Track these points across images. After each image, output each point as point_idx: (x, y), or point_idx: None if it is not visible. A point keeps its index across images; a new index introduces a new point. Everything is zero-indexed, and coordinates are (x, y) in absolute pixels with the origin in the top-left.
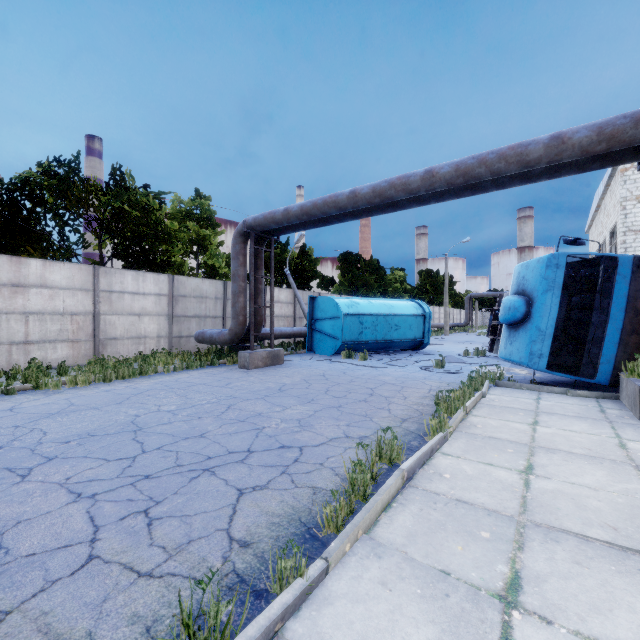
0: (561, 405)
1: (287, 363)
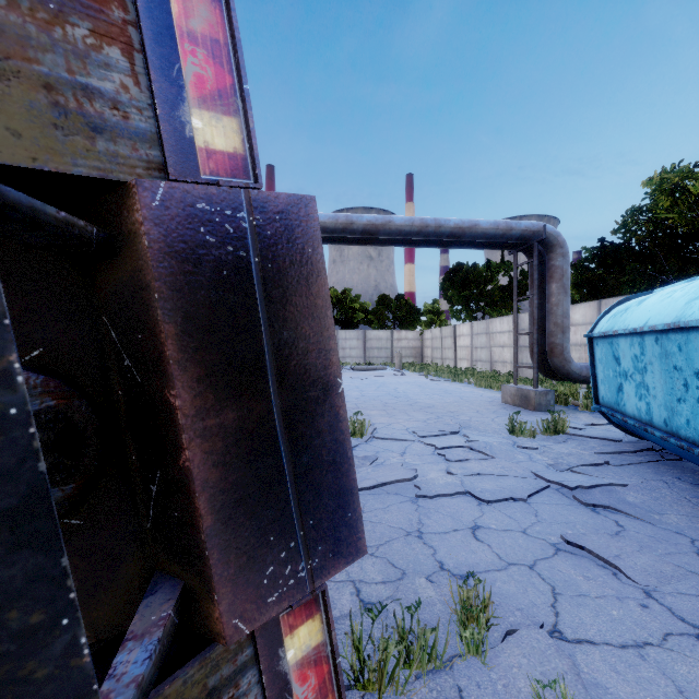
0: None
1: (541, 413)
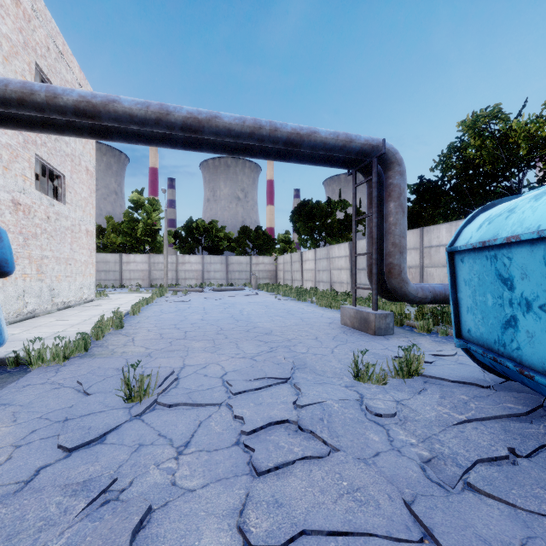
0: (3, 348)
1: (382, 337)
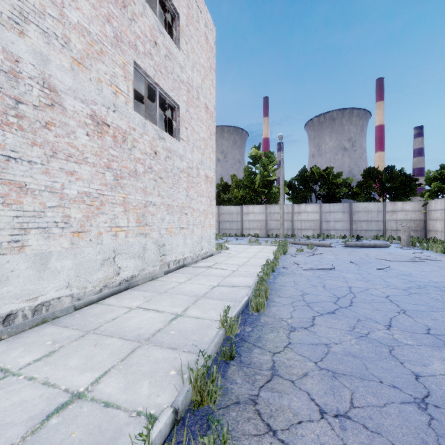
0: None
1: None
